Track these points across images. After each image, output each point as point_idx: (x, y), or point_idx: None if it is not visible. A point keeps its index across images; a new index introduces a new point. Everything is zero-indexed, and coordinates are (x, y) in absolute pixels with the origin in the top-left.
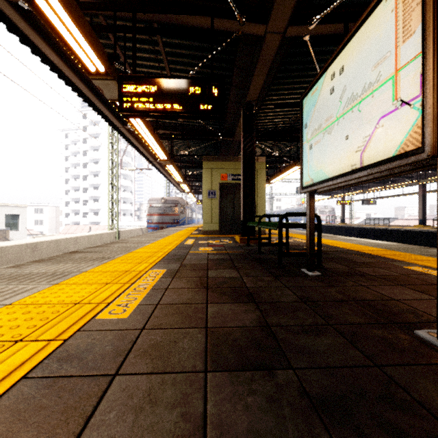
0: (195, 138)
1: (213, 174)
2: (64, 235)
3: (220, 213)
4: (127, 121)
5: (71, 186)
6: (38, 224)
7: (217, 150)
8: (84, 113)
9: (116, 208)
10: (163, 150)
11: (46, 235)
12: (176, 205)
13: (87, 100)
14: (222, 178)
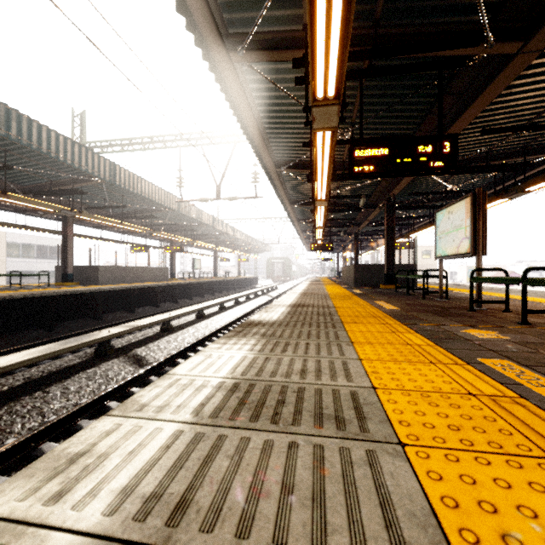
0: None
1: None
2: None
3: None
4: None
5: None
6: None
7: None
8: None
9: None
10: None
11: None
12: None
13: None
14: None
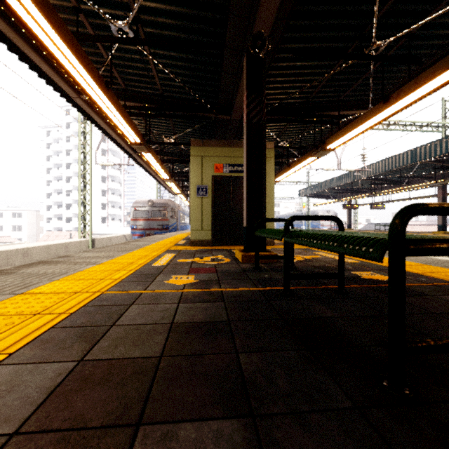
0: (180, 115)
1: (203, 164)
2: (11, 246)
3: (214, 216)
4: (45, 51)
5: (53, 188)
6: (16, 230)
7: (210, 138)
8: (67, 109)
9: (89, 211)
10: (131, 125)
11: (14, 243)
12: (165, 209)
13: (5, 40)
14: (216, 170)
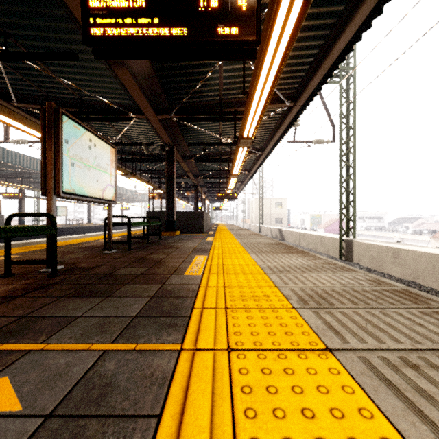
0: None
1: None
2: None
3: None
4: None
5: None
6: None
7: None
8: None
9: None
10: None
11: None
12: None
13: None
14: None
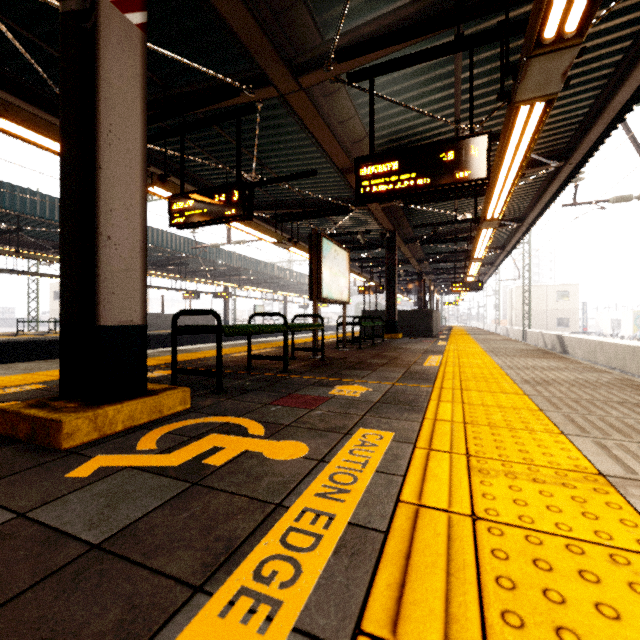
0: None
1: None
2: None
3: None
4: None
5: None
6: None
7: None
8: None
9: None
10: None
11: None
12: None
13: None
14: None
